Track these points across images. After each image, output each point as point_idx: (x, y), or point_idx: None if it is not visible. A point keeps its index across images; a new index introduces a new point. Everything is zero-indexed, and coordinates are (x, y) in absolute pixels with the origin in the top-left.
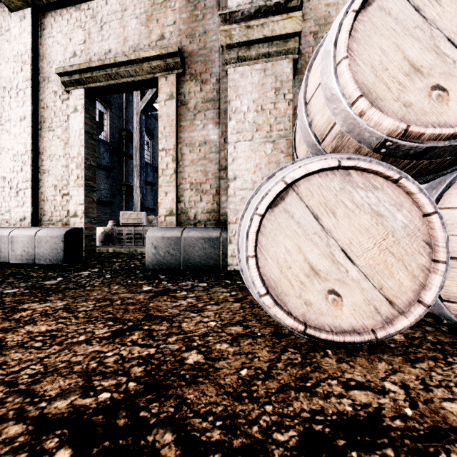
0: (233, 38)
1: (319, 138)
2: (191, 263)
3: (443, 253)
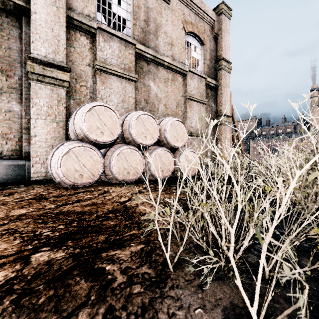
0: (35, 70)
1: (78, 135)
2: (4, 178)
3: (102, 164)
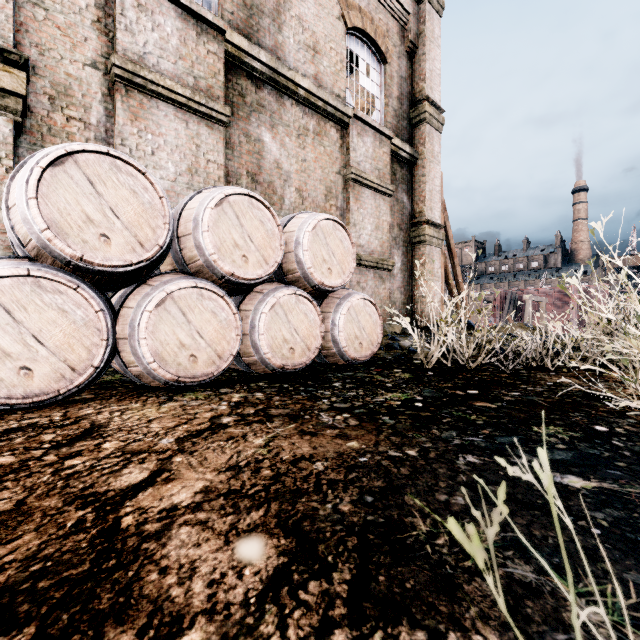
0: None
1: (23, 242)
2: None
3: (105, 334)
